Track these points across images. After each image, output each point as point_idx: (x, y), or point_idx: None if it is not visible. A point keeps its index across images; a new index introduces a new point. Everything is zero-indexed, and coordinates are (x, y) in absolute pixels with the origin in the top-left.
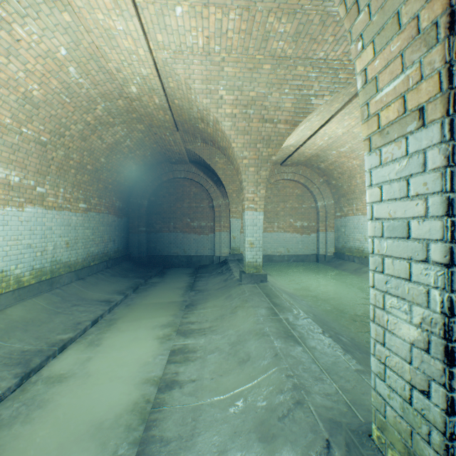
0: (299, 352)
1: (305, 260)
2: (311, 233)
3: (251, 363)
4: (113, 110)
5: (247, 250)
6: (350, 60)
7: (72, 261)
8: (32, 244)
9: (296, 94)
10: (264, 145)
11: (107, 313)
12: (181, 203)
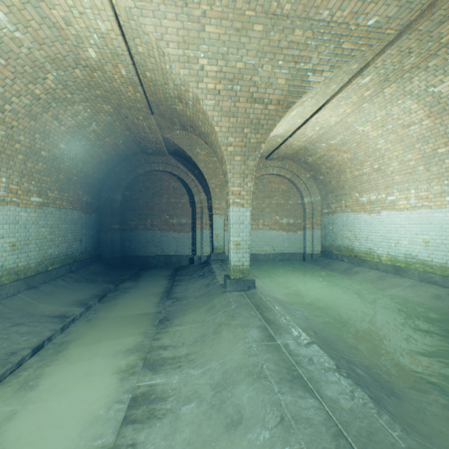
0: (314, 411)
1: (291, 259)
2: (297, 230)
3: (245, 431)
4: (70, 83)
5: (232, 252)
6: (358, 24)
7: (20, 267)
8: None
9: (291, 68)
10: (253, 130)
11: (58, 334)
12: (159, 198)
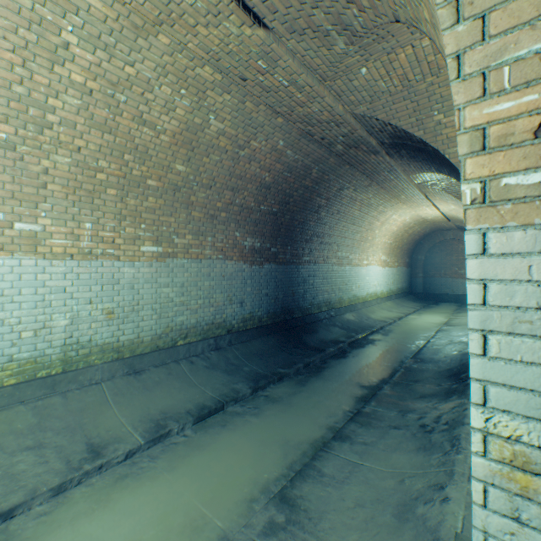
0: None
1: None
2: None
3: None
4: (416, 223)
5: None
6: None
7: (393, 290)
8: (386, 281)
9: None
10: None
11: (416, 311)
12: (449, 257)
